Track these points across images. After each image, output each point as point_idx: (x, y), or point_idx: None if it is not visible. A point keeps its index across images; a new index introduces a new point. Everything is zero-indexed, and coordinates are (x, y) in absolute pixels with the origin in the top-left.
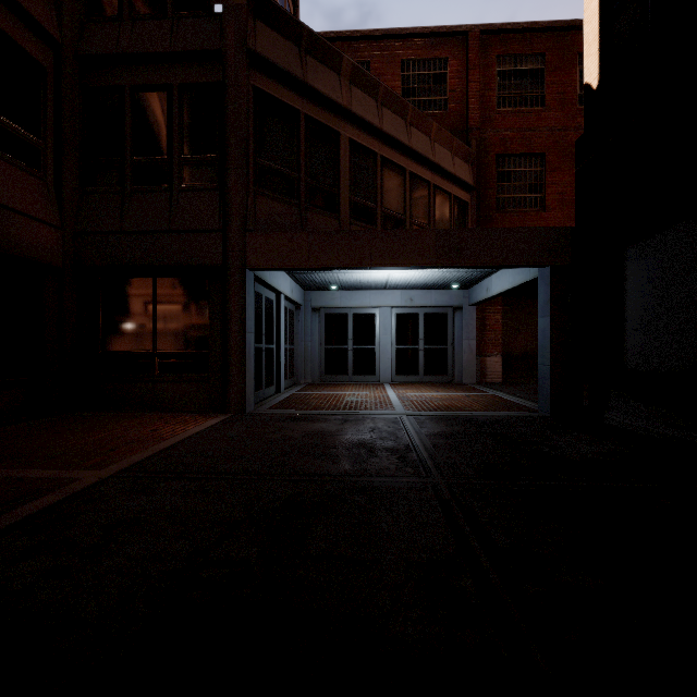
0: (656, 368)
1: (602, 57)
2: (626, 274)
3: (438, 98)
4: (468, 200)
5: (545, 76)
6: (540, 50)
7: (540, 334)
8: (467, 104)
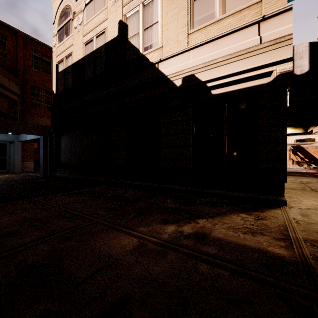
0: (65, 162)
1: (56, 87)
2: (61, 141)
3: (1, 51)
4: (18, 100)
5: (51, 65)
6: (49, 55)
7: (41, 154)
8: (17, 60)
